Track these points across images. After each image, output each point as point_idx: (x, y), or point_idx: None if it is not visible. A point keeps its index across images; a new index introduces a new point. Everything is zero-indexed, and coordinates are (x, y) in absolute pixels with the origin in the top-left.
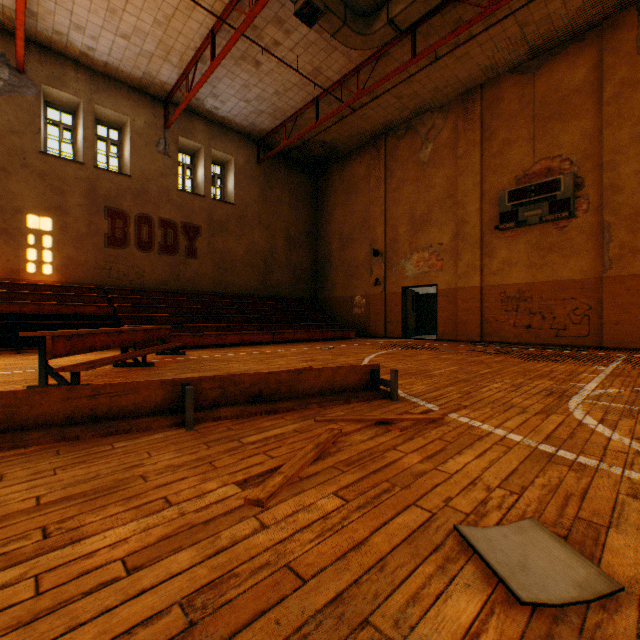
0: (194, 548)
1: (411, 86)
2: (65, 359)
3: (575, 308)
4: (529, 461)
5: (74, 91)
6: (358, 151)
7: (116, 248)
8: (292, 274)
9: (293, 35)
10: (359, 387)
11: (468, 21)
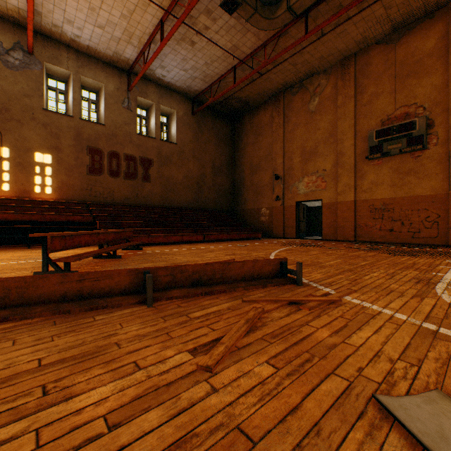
0: (160, 408)
1: (303, 56)
2: (60, 252)
3: (427, 216)
4: (418, 337)
5: (66, 66)
6: (264, 104)
7: (95, 175)
8: (216, 193)
9: (218, 21)
10: (272, 275)
11: (347, 6)
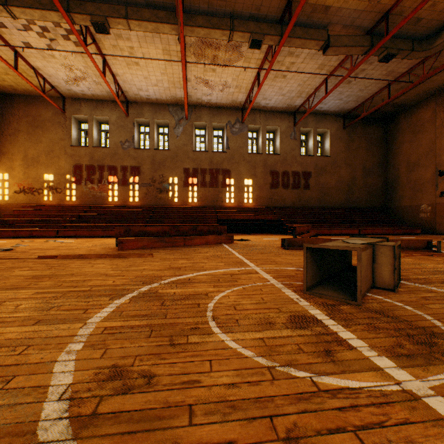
0: None
1: None
2: (272, 237)
3: None
4: None
5: (259, 123)
6: (423, 101)
7: (273, 189)
8: (367, 192)
9: (374, 63)
10: (420, 248)
11: None
